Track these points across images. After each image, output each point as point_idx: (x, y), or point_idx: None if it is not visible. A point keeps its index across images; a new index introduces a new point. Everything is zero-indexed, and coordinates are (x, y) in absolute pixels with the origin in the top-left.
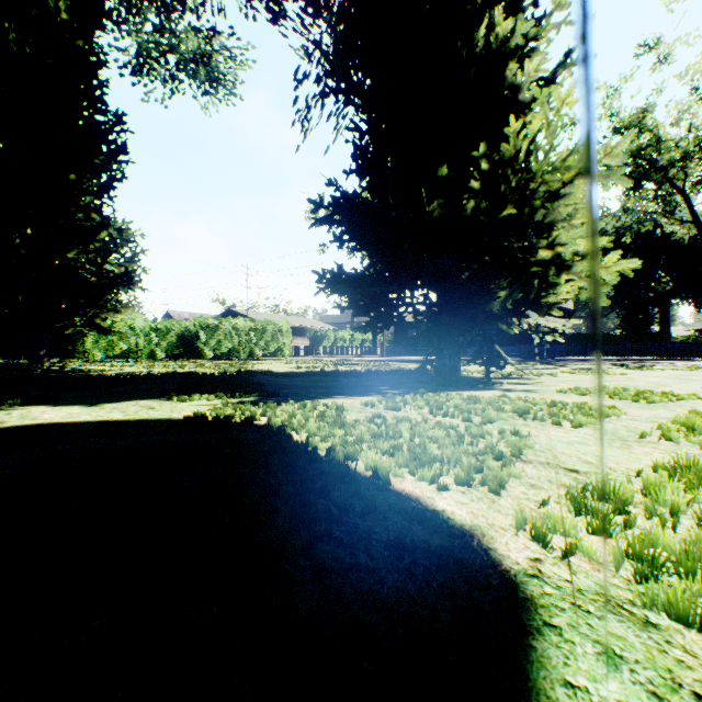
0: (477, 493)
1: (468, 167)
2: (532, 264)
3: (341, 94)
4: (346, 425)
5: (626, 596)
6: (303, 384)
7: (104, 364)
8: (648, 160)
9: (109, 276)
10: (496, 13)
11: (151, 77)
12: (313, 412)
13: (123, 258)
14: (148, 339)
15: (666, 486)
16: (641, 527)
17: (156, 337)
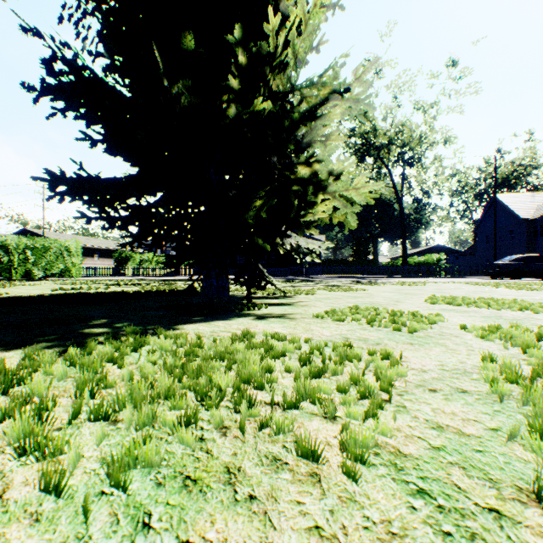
0: None
1: None
2: (293, 183)
3: None
4: None
5: None
6: None
7: None
8: (369, 142)
9: None
10: None
11: None
12: None
13: None
14: None
15: None
16: None
17: None
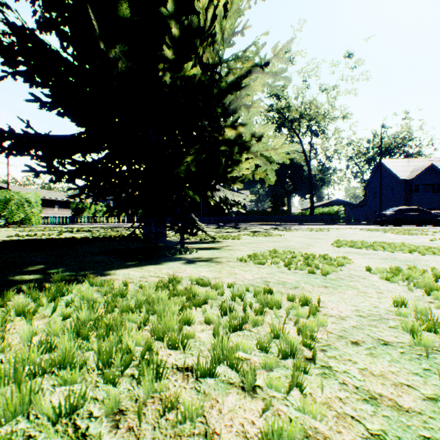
0: None
1: None
2: (221, 143)
3: None
4: None
5: None
6: None
7: None
8: (285, 116)
9: None
10: None
11: None
12: None
13: None
14: None
15: None
16: None
17: None
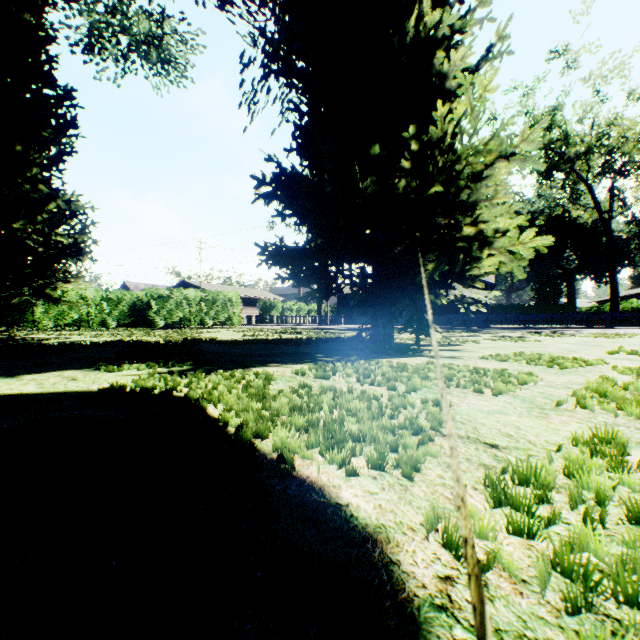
0: (390, 478)
1: (401, 149)
2: (458, 240)
3: (282, 76)
4: (267, 396)
5: (557, 639)
6: (242, 352)
7: (53, 333)
8: (558, 153)
9: (57, 247)
10: (425, 4)
11: (104, 56)
12: (240, 382)
13: (73, 229)
14: (100, 308)
15: (588, 465)
16: (566, 520)
17: (107, 306)
